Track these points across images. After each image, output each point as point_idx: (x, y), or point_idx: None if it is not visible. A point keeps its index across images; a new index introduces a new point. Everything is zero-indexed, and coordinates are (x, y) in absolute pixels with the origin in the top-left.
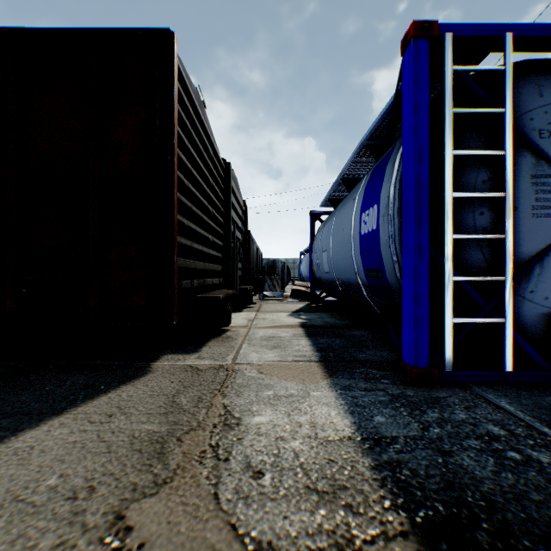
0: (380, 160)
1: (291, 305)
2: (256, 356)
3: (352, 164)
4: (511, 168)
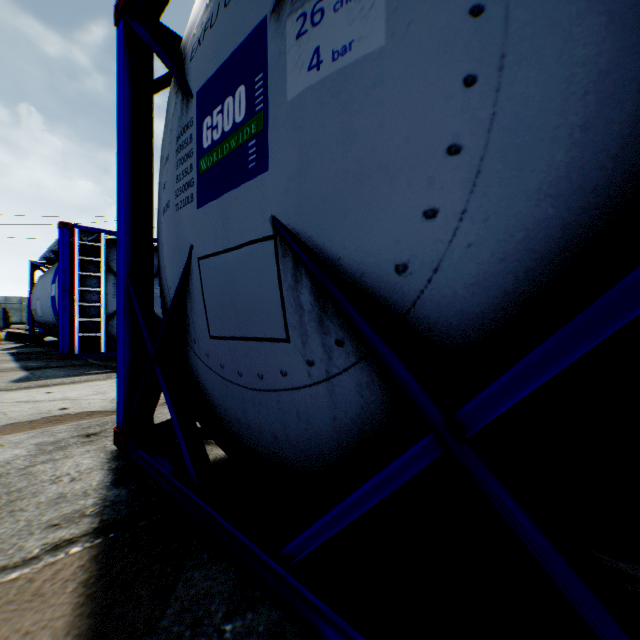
0: None
1: (6, 345)
2: None
3: (57, 246)
4: (107, 280)
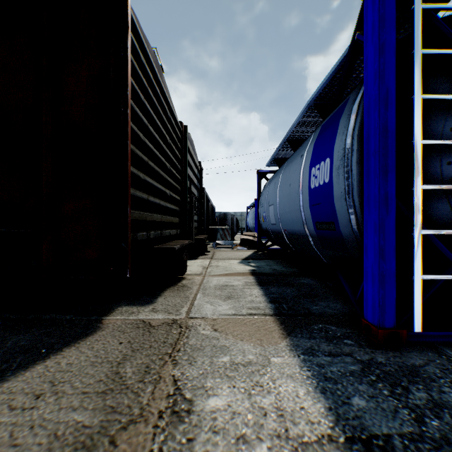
0: (330, 116)
1: (240, 252)
2: (211, 309)
3: (298, 124)
4: None
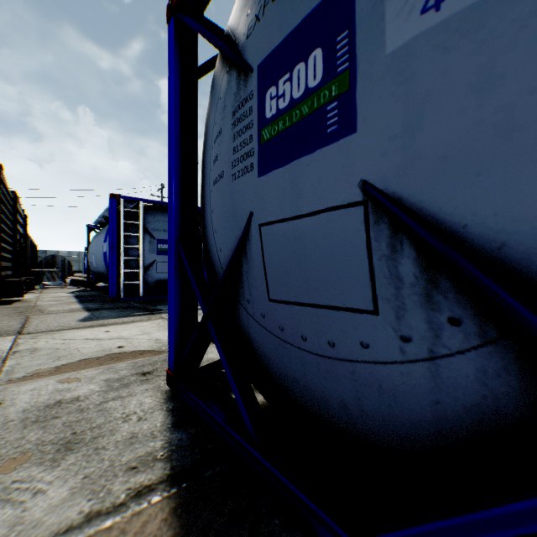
0: None
1: (70, 289)
2: (48, 303)
3: (107, 212)
4: (144, 239)
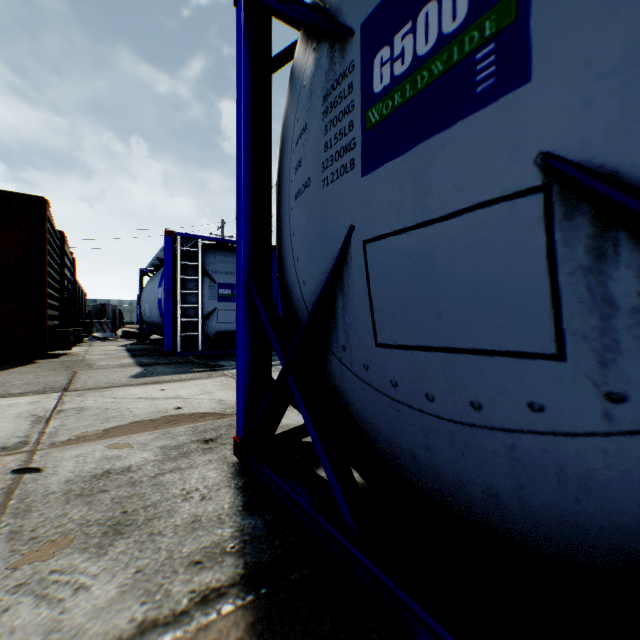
0: None
1: (122, 342)
2: (97, 357)
3: (161, 253)
4: (203, 283)
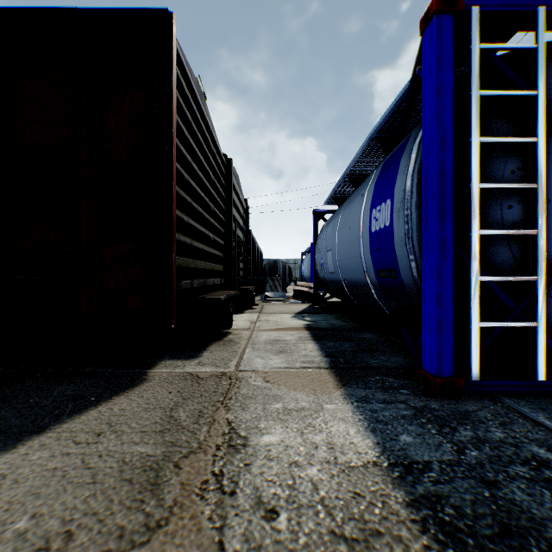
0: (393, 153)
1: (294, 306)
2: (261, 362)
3: (359, 159)
4: (543, 157)
